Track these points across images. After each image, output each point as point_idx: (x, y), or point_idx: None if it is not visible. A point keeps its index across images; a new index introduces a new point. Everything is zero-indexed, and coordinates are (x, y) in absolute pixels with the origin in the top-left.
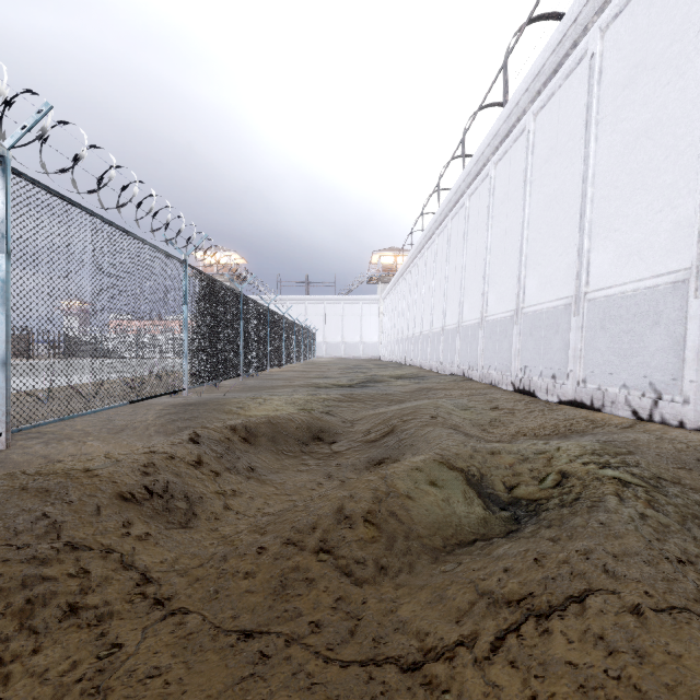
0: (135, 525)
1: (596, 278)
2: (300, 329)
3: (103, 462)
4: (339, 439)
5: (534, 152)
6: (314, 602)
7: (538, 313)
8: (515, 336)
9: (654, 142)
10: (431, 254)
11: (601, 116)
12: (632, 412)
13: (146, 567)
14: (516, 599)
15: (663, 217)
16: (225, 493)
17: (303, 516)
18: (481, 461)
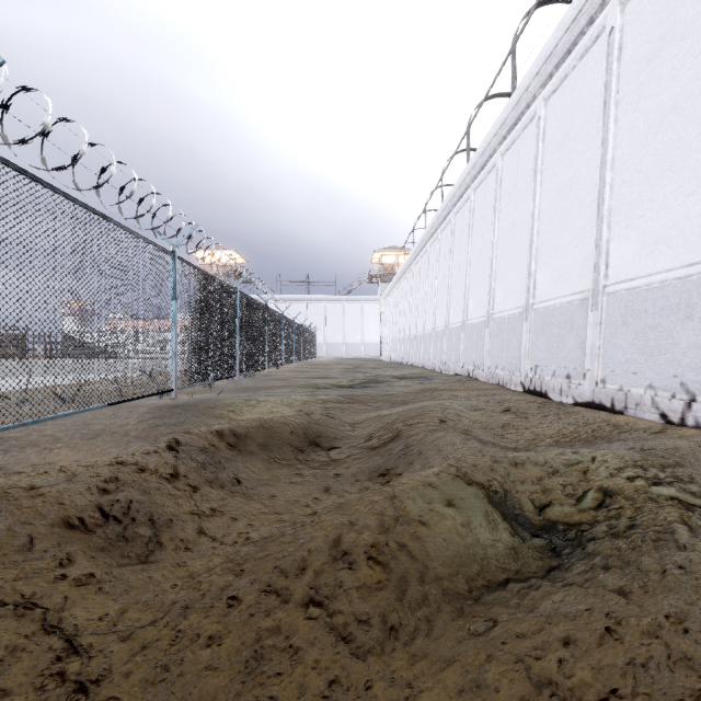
0: (76, 563)
1: (616, 270)
2: (299, 329)
3: (55, 476)
4: (338, 444)
5: (545, 139)
6: (299, 686)
7: (550, 309)
8: (525, 334)
9: (684, 119)
10: (434, 251)
11: (621, 95)
12: (660, 415)
13: (76, 628)
14: (593, 700)
15: (696, 200)
16: (202, 514)
17: (290, 552)
18: (504, 474)
